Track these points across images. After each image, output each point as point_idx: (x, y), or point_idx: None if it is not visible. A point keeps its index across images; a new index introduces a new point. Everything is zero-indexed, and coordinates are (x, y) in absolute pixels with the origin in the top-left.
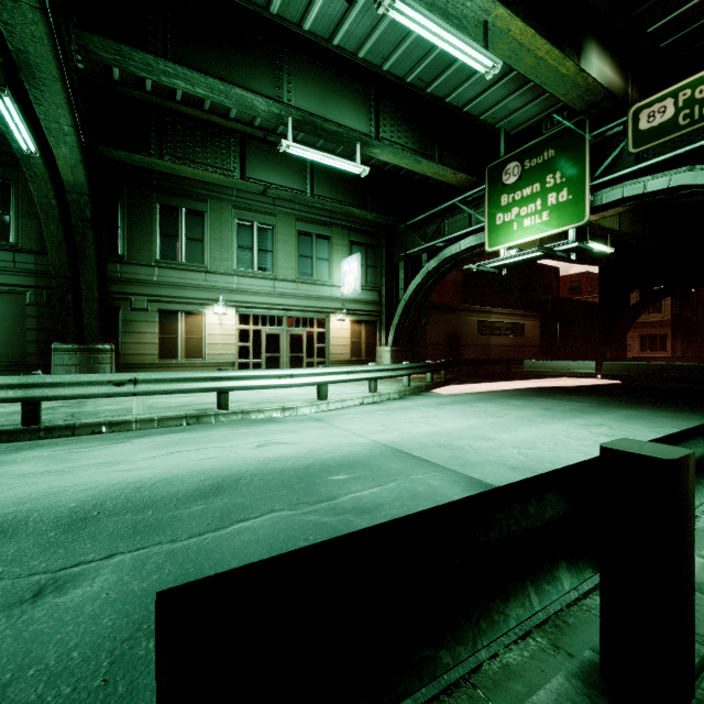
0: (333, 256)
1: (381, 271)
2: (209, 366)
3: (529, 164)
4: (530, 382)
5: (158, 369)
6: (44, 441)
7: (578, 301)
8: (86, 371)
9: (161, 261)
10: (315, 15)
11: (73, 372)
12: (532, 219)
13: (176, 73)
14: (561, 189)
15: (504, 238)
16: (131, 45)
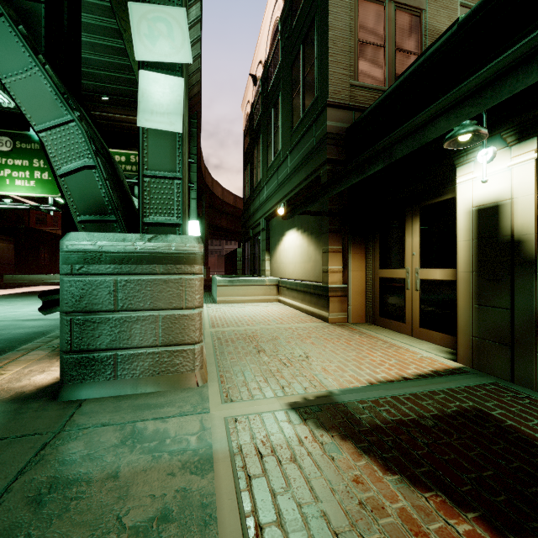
0: None
1: None
2: None
3: (20, 145)
4: (15, 290)
5: None
6: None
7: (46, 232)
8: None
9: None
10: None
11: None
12: (23, 182)
13: None
14: (44, 171)
15: None
16: None
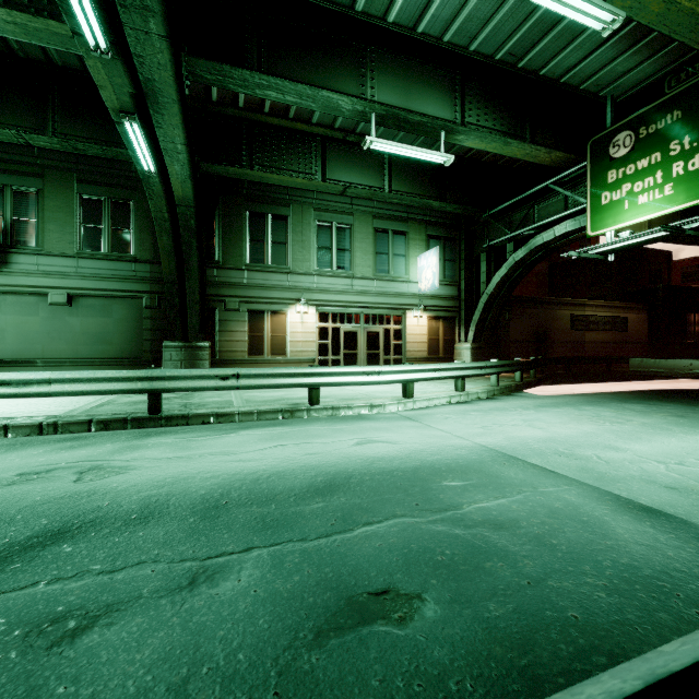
0: (410, 252)
1: (459, 264)
2: (292, 363)
3: (646, 131)
4: (642, 383)
5: (248, 364)
6: (166, 429)
7: (697, 290)
8: (189, 366)
9: (250, 264)
10: (400, 5)
11: (179, 367)
12: (650, 195)
13: (269, 84)
14: (691, 156)
15: (611, 219)
16: (230, 64)
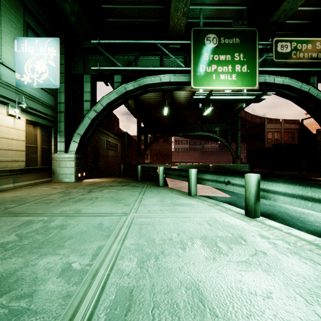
0: (2, 23)
1: None
2: None
3: (224, 40)
4: None
5: None
6: None
7: (131, 136)
8: None
9: None
10: None
11: None
12: (226, 76)
13: None
14: (243, 64)
15: (206, 82)
16: None
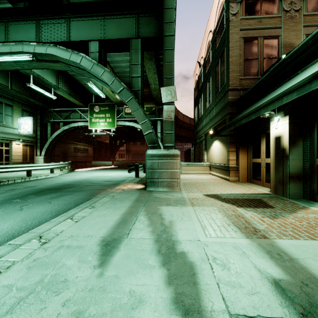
0: (14, 115)
1: (37, 124)
2: None
3: (102, 108)
4: (98, 167)
5: None
6: None
7: (103, 142)
8: None
9: None
10: None
11: None
12: (103, 123)
13: None
14: (110, 118)
15: (94, 126)
16: None
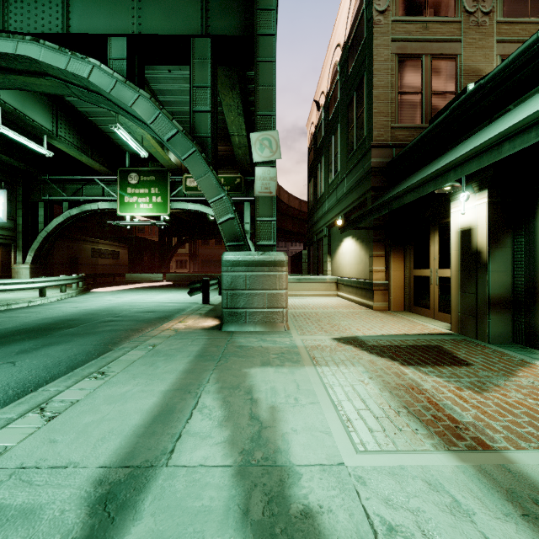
0: None
1: (16, 204)
2: None
3: (143, 178)
4: (136, 285)
5: None
6: None
7: (148, 240)
8: None
9: None
10: None
11: None
12: (145, 205)
13: None
14: (158, 196)
15: (129, 210)
16: None
